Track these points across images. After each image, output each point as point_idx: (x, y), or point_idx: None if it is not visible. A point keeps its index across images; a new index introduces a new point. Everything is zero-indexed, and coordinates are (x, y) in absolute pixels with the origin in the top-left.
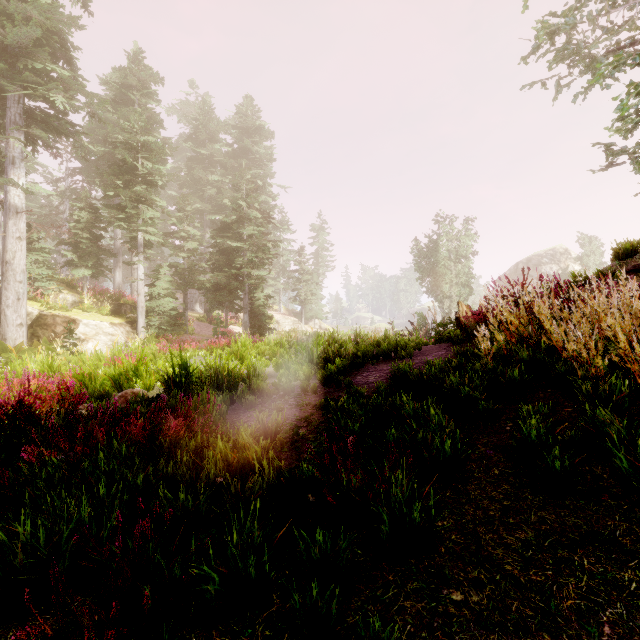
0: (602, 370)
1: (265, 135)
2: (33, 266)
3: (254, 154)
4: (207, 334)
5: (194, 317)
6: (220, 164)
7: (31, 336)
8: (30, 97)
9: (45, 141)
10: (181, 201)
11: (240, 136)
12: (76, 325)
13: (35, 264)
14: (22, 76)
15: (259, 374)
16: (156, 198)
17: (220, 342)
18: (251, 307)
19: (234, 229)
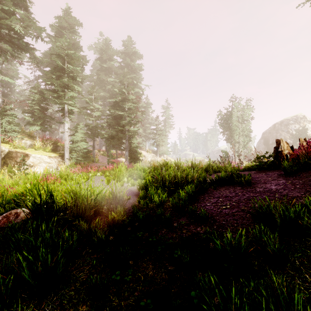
0: None
1: (138, 57)
2: (6, 124)
3: (132, 67)
4: (106, 162)
5: (100, 153)
6: (114, 72)
7: (3, 163)
8: (1, 26)
9: (11, 52)
10: (91, 89)
11: (124, 57)
12: (28, 157)
13: (9, 123)
14: None
15: (120, 199)
16: (75, 86)
17: (109, 167)
18: (130, 148)
19: (120, 106)
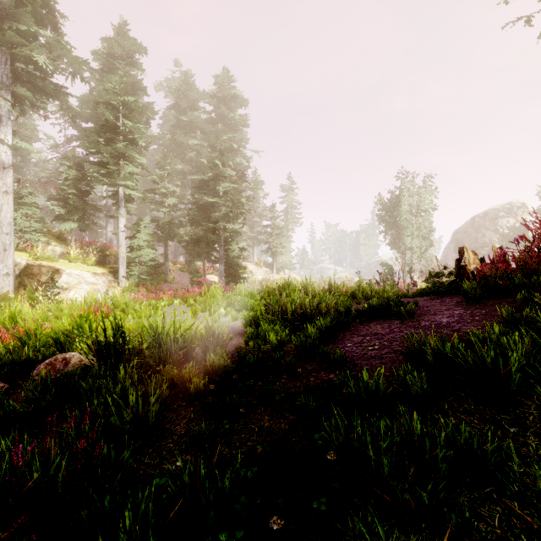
0: None
1: (240, 103)
2: (23, 219)
3: (230, 120)
4: (186, 283)
5: (177, 267)
6: (200, 130)
7: (18, 285)
8: (16, 58)
9: (31, 101)
10: (162, 160)
11: (217, 104)
12: (59, 275)
13: (26, 218)
14: (6, 36)
15: (219, 338)
16: (136, 155)
17: (194, 291)
18: (226, 258)
19: (211, 187)
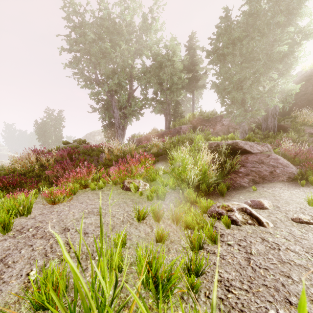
0: (20, 170)
1: None
2: None
3: None
4: None
5: None
6: None
7: None
8: None
9: None
10: None
11: None
12: None
13: None
14: None
15: None
16: None
17: None
18: None
19: None
